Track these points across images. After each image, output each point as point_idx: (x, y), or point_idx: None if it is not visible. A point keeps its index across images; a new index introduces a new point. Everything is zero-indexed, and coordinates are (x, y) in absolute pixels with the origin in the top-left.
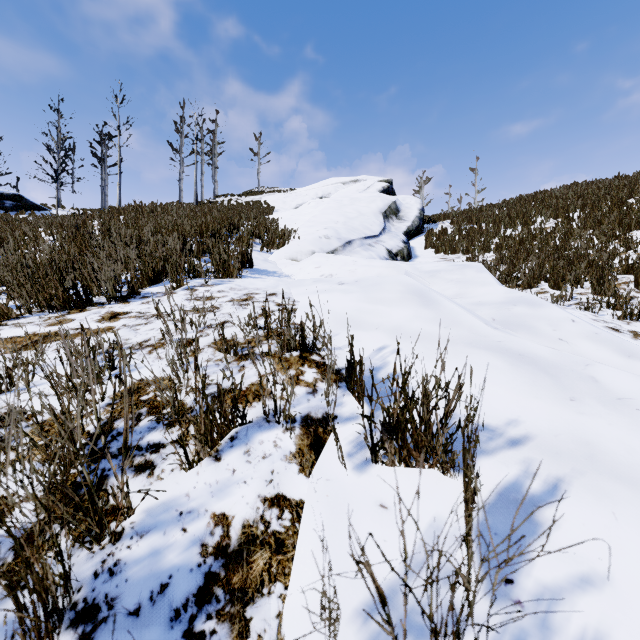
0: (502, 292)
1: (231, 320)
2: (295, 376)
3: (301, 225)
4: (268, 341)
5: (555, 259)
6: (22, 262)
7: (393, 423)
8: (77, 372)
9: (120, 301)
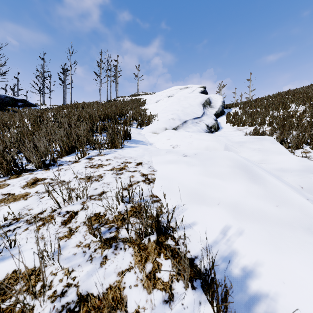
0: (296, 160)
1: (108, 190)
2: (152, 272)
3: (159, 112)
4: (129, 230)
5: (311, 130)
6: None
7: None
8: None
9: (44, 168)
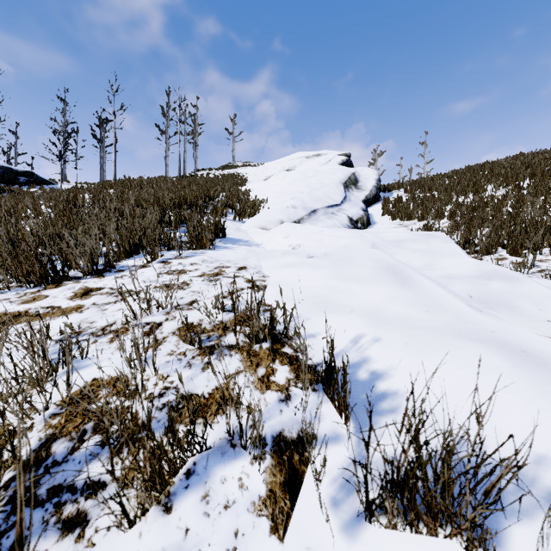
0: (472, 264)
1: (199, 299)
2: (265, 376)
3: (270, 196)
4: (235, 333)
5: (511, 226)
6: (7, 237)
7: (397, 479)
8: (23, 372)
9: (96, 275)
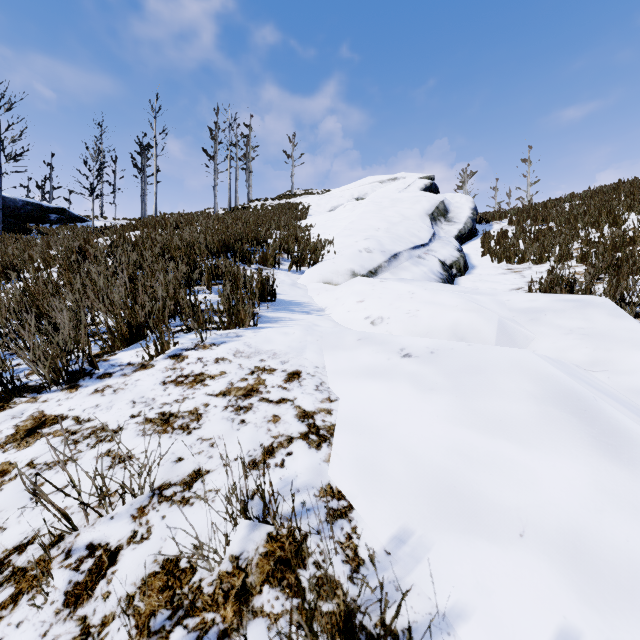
0: None
1: (209, 469)
2: None
3: (337, 234)
4: None
5: None
6: None
7: None
8: None
9: (67, 384)
